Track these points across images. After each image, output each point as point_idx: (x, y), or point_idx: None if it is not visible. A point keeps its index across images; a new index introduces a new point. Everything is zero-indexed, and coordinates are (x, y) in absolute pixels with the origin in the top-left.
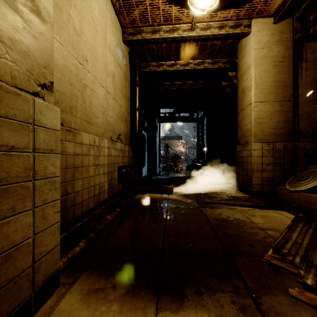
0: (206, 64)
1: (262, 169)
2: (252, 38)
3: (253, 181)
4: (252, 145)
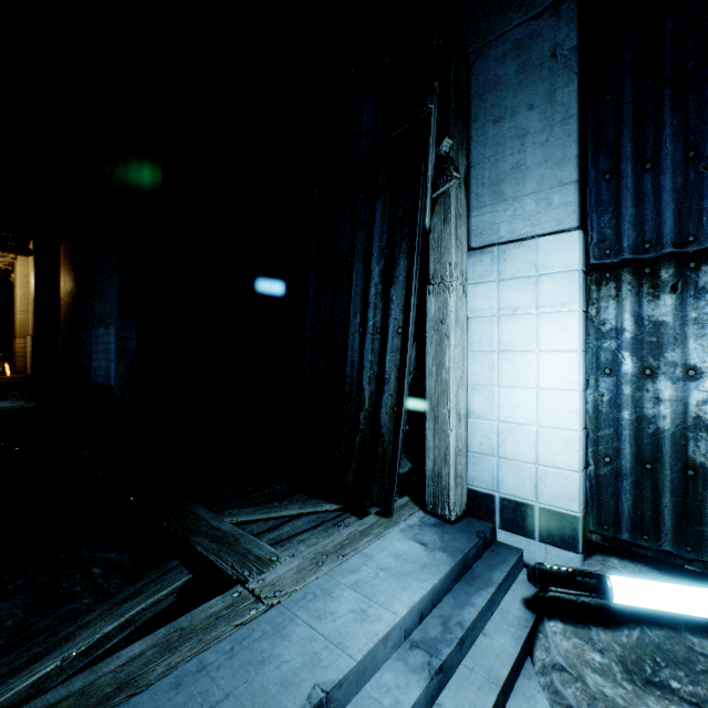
0: None
1: (26, 356)
2: (18, 269)
3: (18, 364)
4: (18, 341)
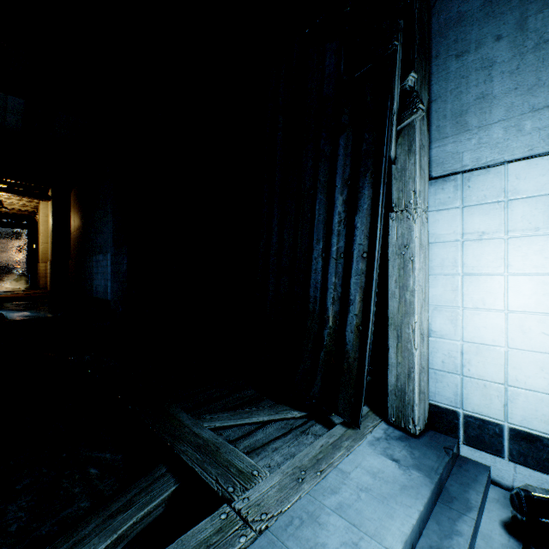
0: (17, 206)
1: (47, 276)
2: (41, 211)
3: (41, 282)
4: (40, 265)
